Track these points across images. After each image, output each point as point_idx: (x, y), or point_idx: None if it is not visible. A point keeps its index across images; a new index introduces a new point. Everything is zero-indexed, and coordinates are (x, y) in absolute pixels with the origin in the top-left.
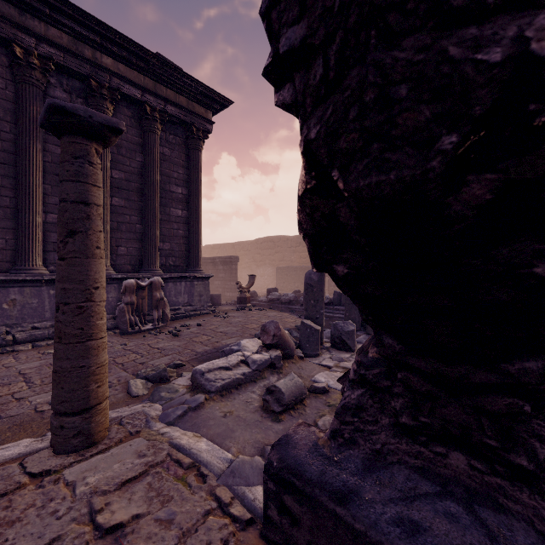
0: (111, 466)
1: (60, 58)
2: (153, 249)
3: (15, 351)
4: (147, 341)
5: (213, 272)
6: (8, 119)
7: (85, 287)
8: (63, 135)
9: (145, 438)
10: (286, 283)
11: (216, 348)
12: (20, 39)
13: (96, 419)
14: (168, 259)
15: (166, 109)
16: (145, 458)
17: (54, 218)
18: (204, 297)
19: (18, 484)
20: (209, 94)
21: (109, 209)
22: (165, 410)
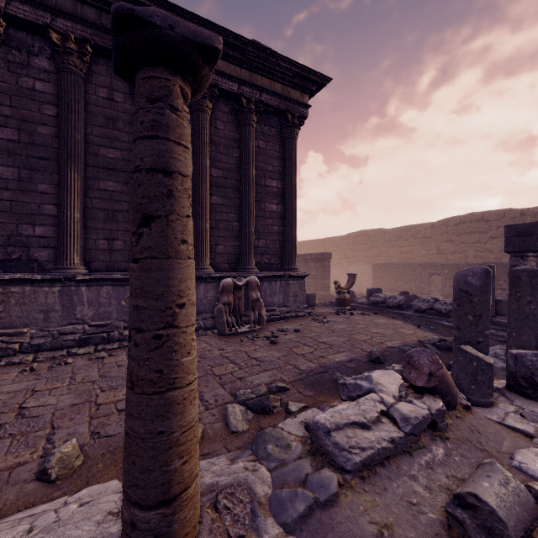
0: None
1: None
2: (249, 247)
3: None
4: (244, 348)
5: (304, 270)
6: (127, 130)
7: (165, 304)
8: (137, 71)
9: None
10: (385, 282)
11: (323, 367)
12: None
13: (180, 515)
14: (262, 257)
15: (261, 99)
16: None
17: None
18: (300, 298)
19: None
20: (306, 75)
21: (208, 208)
22: (276, 486)
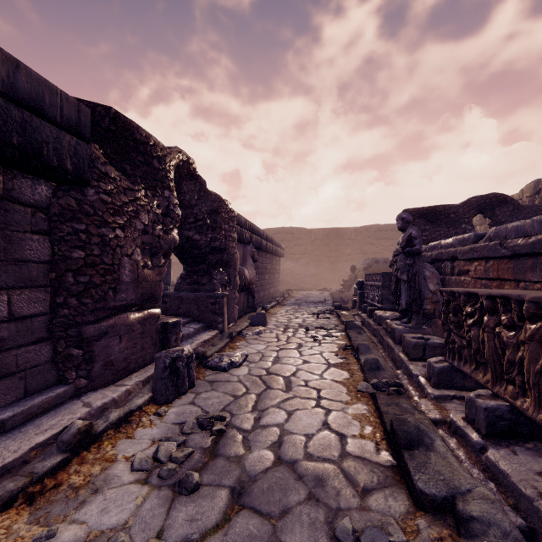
0: None
1: None
2: None
3: None
4: None
5: None
6: None
7: None
8: None
9: None
10: None
11: None
12: None
13: None
14: None
15: None
16: None
17: None
18: None
19: None
20: None
21: None
22: None
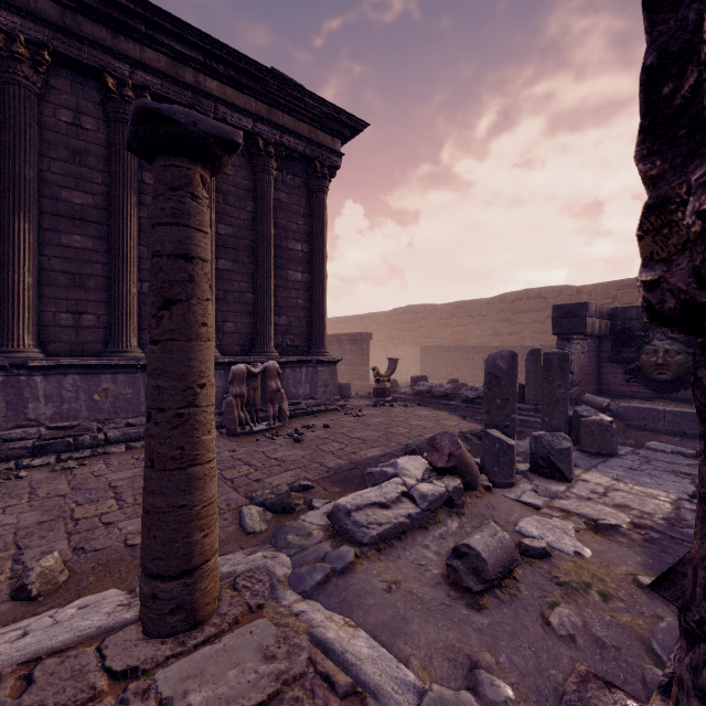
0: (224, 672)
1: (158, 86)
2: (267, 325)
3: (107, 453)
4: (262, 448)
5: (338, 354)
6: (100, 168)
7: (186, 384)
8: (156, 157)
9: (271, 620)
10: (435, 369)
11: (354, 463)
12: (113, 67)
13: (202, 586)
14: (284, 337)
15: (283, 141)
16: (274, 663)
17: None
18: (331, 388)
19: (92, 690)
20: (338, 117)
21: (214, 275)
22: (296, 566)
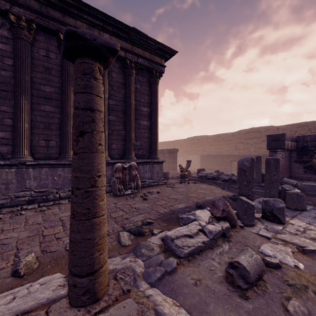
0: None
1: None
2: (131, 145)
3: (60, 203)
4: (128, 202)
5: (162, 158)
6: (57, 75)
7: (91, 176)
8: (76, 58)
9: (134, 299)
10: (207, 165)
11: (172, 211)
12: (63, 30)
13: (99, 280)
14: (139, 151)
15: (138, 61)
16: None
17: None
18: (160, 174)
19: None
20: (163, 49)
21: (107, 122)
22: (146, 267)
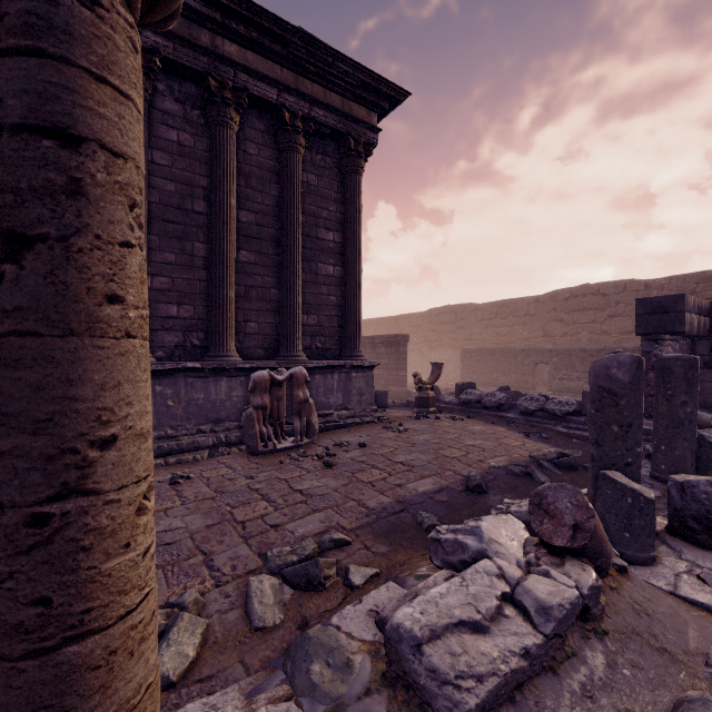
0: None
1: (169, 50)
2: (294, 325)
3: None
4: (285, 474)
5: (371, 357)
6: None
7: (58, 443)
8: None
9: None
10: (477, 374)
11: (401, 502)
12: None
13: None
14: (314, 339)
15: (312, 114)
16: None
17: (162, 282)
18: (366, 397)
19: None
20: (374, 85)
21: (234, 268)
22: None
